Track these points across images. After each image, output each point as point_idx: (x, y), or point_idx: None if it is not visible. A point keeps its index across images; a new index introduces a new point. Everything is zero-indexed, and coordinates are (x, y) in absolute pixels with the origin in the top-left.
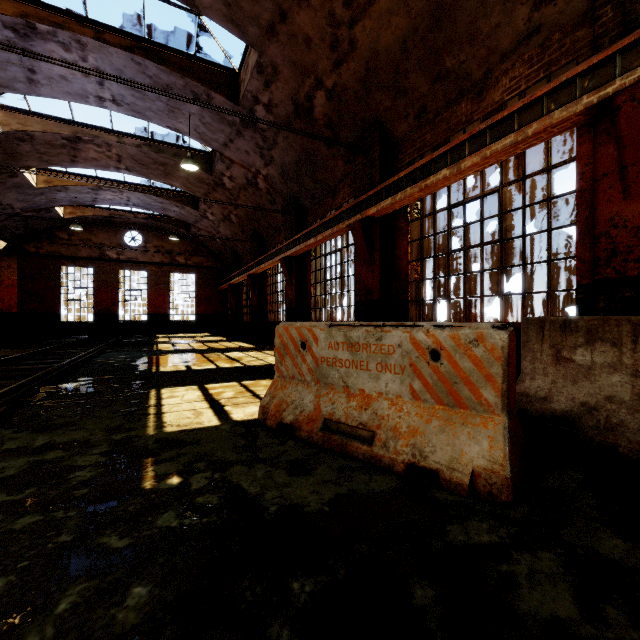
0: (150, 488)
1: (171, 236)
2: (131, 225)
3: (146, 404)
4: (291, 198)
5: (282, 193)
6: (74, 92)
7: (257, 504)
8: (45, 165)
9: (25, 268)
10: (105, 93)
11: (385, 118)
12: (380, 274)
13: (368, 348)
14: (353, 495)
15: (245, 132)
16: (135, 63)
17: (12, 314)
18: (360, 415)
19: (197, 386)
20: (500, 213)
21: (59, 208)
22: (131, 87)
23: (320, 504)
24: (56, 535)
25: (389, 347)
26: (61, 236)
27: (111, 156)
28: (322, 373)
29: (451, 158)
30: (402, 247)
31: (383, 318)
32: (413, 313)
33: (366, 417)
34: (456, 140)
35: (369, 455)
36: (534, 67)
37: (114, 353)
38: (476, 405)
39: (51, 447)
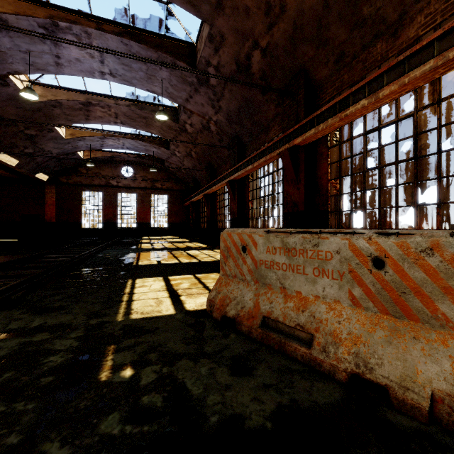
0: (104, 380)
1: (151, 168)
2: (126, 162)
3: (122, 292)
4: (234, 137)
5: (228, 133)
6: (85, 70)
7: (198, 411)
8: (70, 123)
9: (60, 193)
10: (105, 69)
11: (309, 66)
12: (304, 190)
13: (305, 253)
14: (296, 407)
15: (201, 89)
16: (124, 44)
17: (52, 223)
18: (297, 316)
19: (162, 277)
20: (415, 134)
21: (80, 152)
22: (122, 63)
23: (262, 417)
24: (6, 434)
25: (326, 253)
26: (82, 171)
27: (111, 114)
28: (260, 274)
29: (369, 90)
30: (323, 168)
31: (307, 225)
32: (332, 221)
33: (303, 319)
34: (374, 73)
35: (308, 358)
36: (450, 1)
37: (111, 250)
38: (430, 318)
39: (41, 329)
